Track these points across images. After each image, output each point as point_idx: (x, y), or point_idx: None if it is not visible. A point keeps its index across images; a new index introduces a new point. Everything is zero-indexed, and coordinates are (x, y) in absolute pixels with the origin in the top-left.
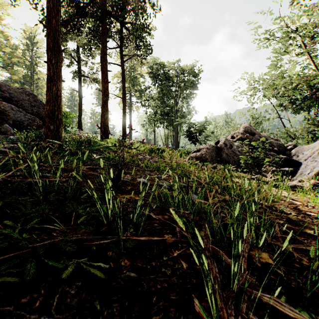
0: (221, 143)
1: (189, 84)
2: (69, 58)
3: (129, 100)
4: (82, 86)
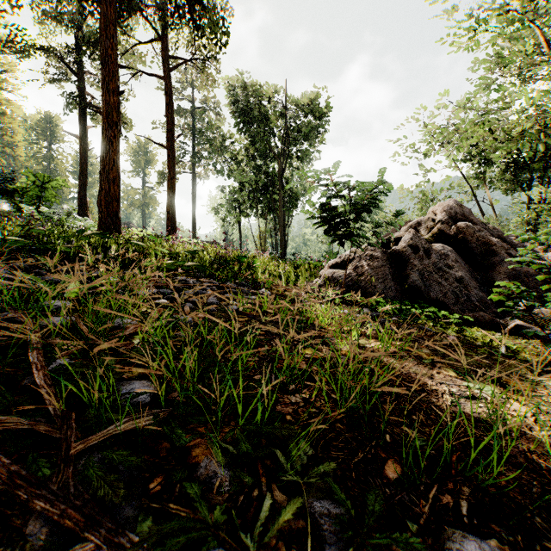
0: (402, 244)
1: (307, 132)
2: (60, 67)
3: (192, 165)
4: (89, 127)
